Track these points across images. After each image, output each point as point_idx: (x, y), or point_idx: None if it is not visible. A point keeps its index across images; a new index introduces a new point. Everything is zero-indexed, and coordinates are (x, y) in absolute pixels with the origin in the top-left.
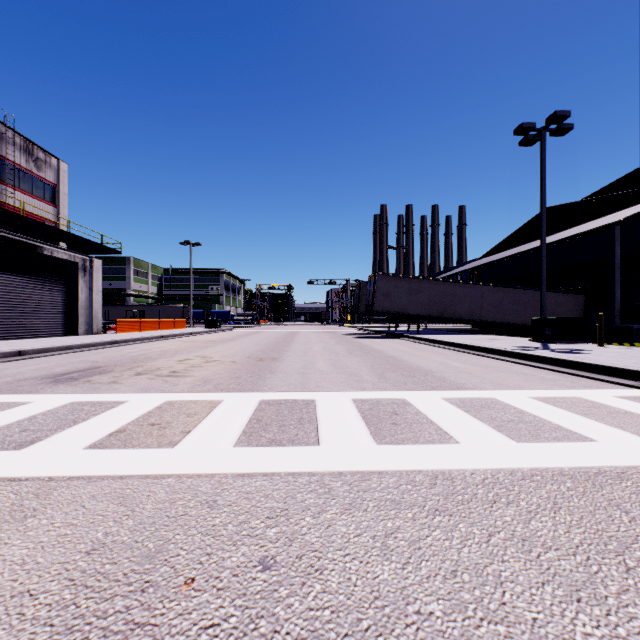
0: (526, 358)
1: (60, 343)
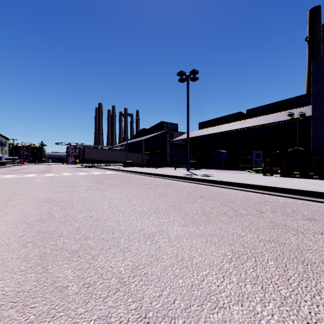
0: (111, 169)
1: None
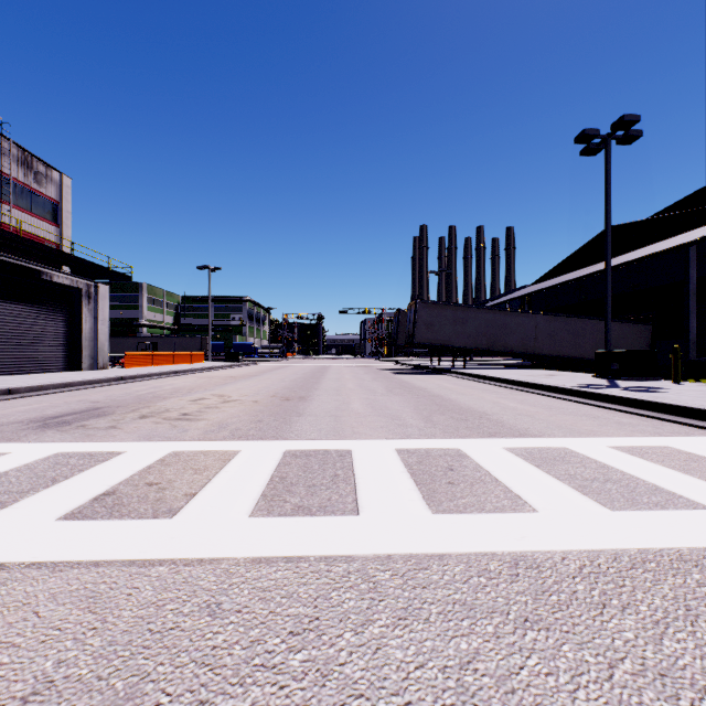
0: (594, 397)
1: (58, 380)
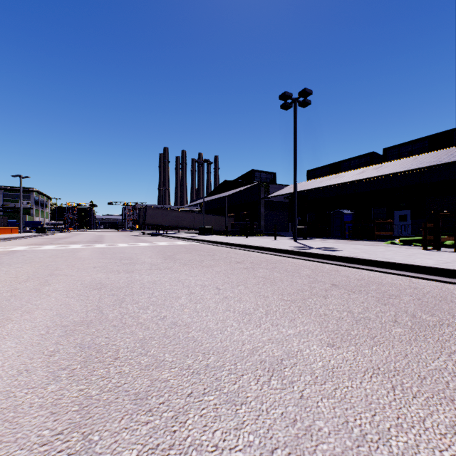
0: (182, 238)
1: None
